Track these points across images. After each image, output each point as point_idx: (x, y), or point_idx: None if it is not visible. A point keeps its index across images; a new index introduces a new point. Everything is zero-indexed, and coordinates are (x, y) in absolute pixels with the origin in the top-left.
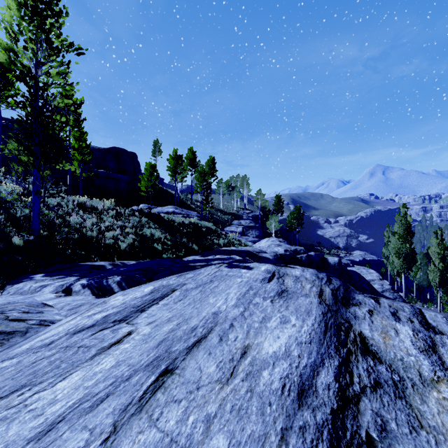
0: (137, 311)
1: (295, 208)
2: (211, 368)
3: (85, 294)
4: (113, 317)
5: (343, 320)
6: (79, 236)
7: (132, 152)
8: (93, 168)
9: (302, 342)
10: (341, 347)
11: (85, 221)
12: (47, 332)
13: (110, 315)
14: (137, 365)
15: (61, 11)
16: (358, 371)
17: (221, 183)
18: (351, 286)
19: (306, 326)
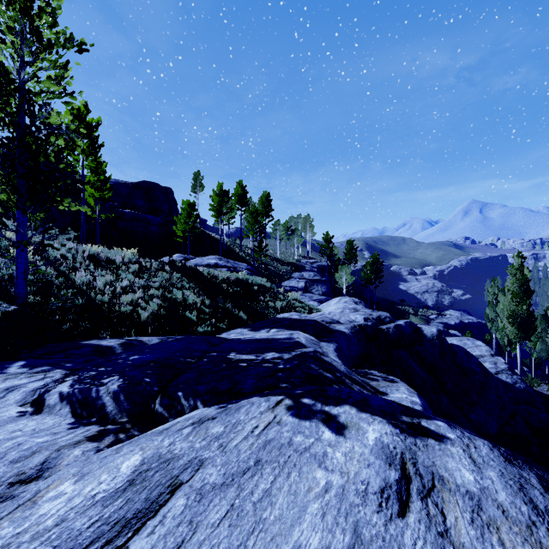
0: None
1: (371, 256)
2: None
3: (61, 413)
4: None
5: None
6: (85, 302)
7: (167, 188)
8: (117, 207)
9: None
10: None
11: (96, 279)
12: None
13: None
14: None
15: None
16: None
17: (278, 225)
18: None
19: None
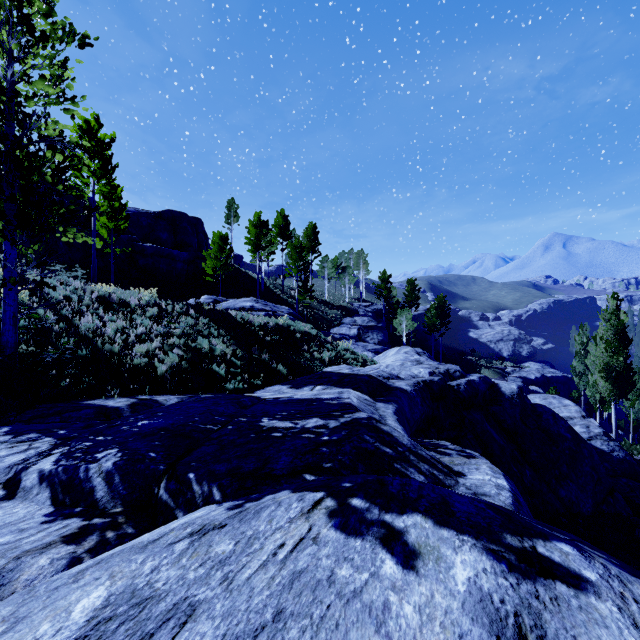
0: None
1: (437, 299)
2: None
3: (38, 499)
4: None
5: None
6: (91, 353)
7: (196, 218)
8: (136, 241)
9: None
10: None
11: (106, 325)
12: None
13: None
14: None
15: None
16: None
17: (326, 261)
18: None
19: None
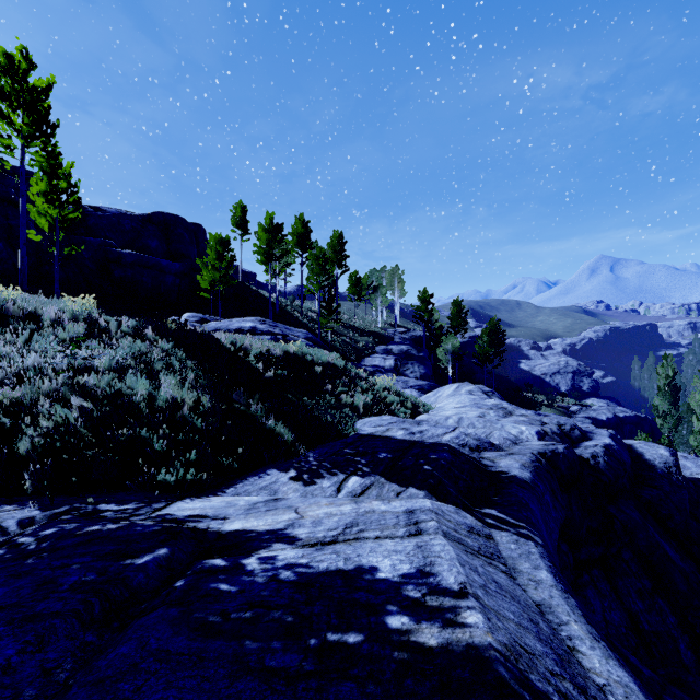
0: None
1: (489, 323)
2: None
3: None
4: None
5: None
6: None
7: (196, 224)
8: (112, 247)
9: None
10: None
11: None
12: None
13: None
14: None
15: None
16: None
17: (355, 279)
18: None
19: None
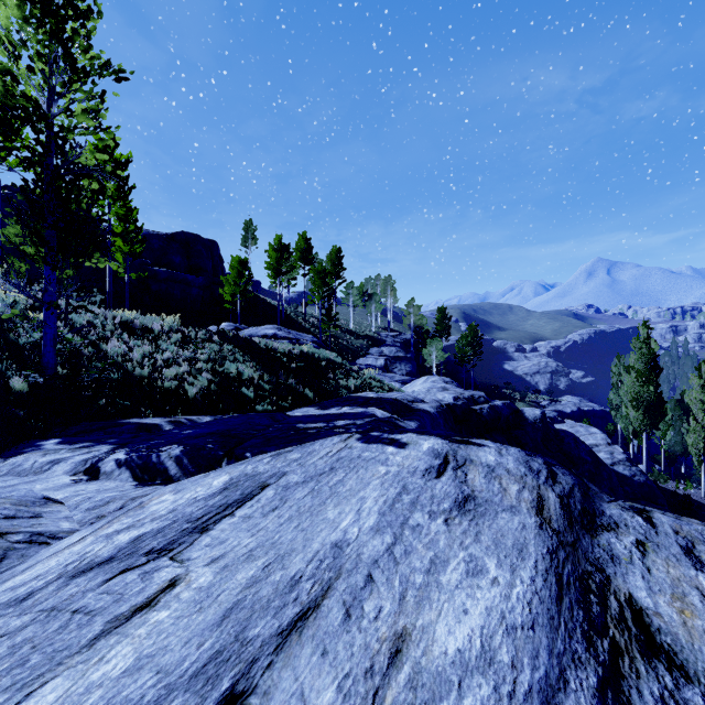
0: (194, 531)
1: (468, 328)
2: (325, 694)
3: (121, 478)
4: (148, 542)
5: (590, 566)
6: (121, 376)
7: (211, 240)
8: (148, 265)
9: (515, 626)
10: (596, 636)
11: (131, 351)
12: (28, 569)
13: (146, 536)
14: (175, 671)
15: (91, 10)
16: (642, 703)
17: (351, 288)
18: (590, 484)
19: (521, 584)
